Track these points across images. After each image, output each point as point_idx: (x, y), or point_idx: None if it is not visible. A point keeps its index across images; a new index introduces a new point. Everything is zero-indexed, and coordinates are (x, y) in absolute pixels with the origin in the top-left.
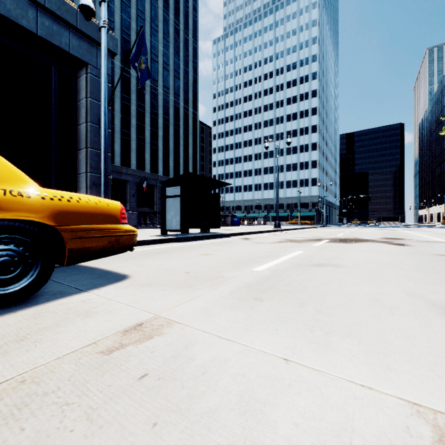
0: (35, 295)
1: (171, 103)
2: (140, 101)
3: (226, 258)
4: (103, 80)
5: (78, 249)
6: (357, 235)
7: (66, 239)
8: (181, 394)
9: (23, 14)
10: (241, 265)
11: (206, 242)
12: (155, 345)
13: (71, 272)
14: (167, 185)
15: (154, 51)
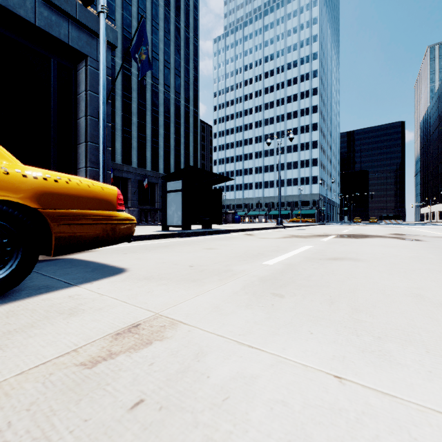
0: (15, 290)
1: (172, 102)
2: (141, 99)
3: (232, 252)
4: (102, 67)
5: (67, 237)
6: (362, 231)
7: (52, 225)
8: (194, 438)
9: (21, 3)
10: (250, 259)
11: (208, 237)
12: (155, 355)
13: (63, 266)
14: (169, 180)
15: (154, 49)
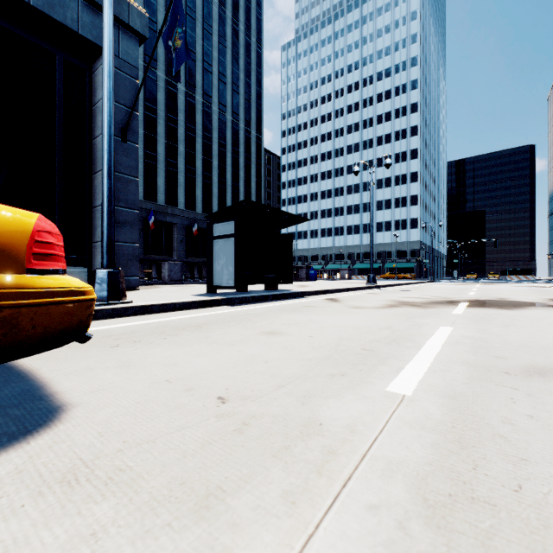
0: None
1: (228, 125)
2: (189, 123)
3: (311, 344)
4: (107, 44)
5: None
6: (498, 294)
7: None
8: None
9: None
10: (352, 371)
11: (272, 305)
12: None
13: None
14: (216, 221)
15: (206, 59)
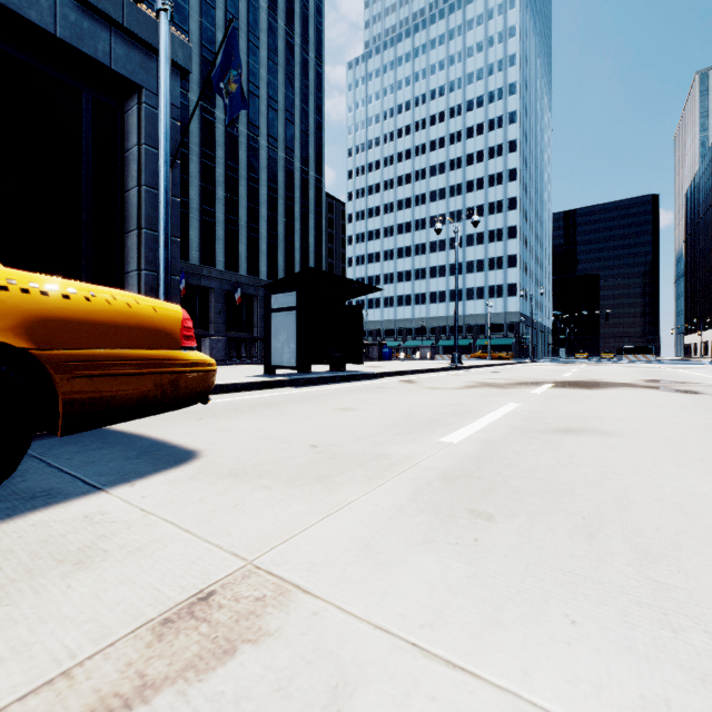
0: None
1: (280, 164)
2: (230, 160)
3: (383, 416)
4: (164, 103)
5: (86, 401)
6: (595, 375)
7: (58, 378)
8: None
9: None
10: (416, 431)
11: (341, 387)
12: (240, 690)
13: (88, 445)
14: (275, 291)
15: (252, 80)
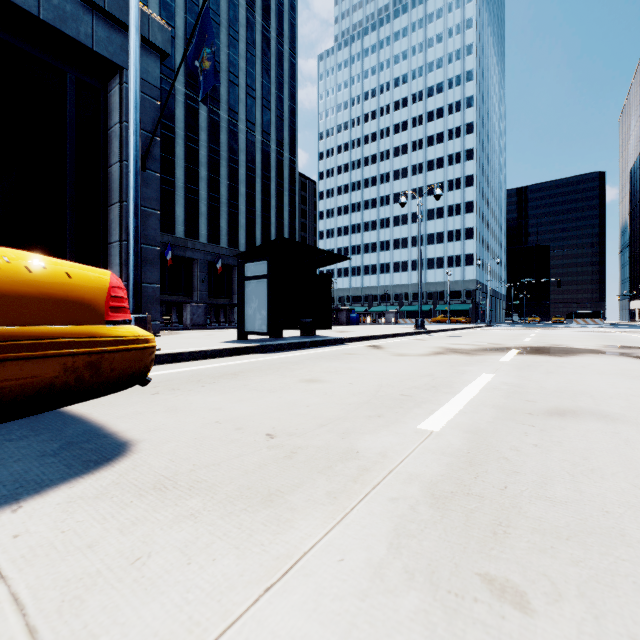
0: None
1: (258, 146)
2: (212, 143)
3: (351, 390)
4: (133, 73)
5: None
6: (556, 340)
7: None
8: None
9: None
10: (389, 413)
11: (310, 353)
12: None
13: (11, 432)
14: (247, 260)
15: (232, 70)
